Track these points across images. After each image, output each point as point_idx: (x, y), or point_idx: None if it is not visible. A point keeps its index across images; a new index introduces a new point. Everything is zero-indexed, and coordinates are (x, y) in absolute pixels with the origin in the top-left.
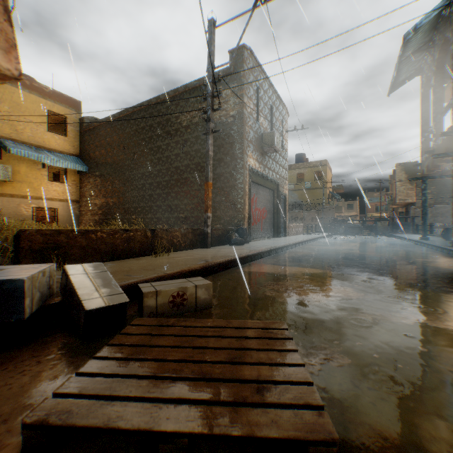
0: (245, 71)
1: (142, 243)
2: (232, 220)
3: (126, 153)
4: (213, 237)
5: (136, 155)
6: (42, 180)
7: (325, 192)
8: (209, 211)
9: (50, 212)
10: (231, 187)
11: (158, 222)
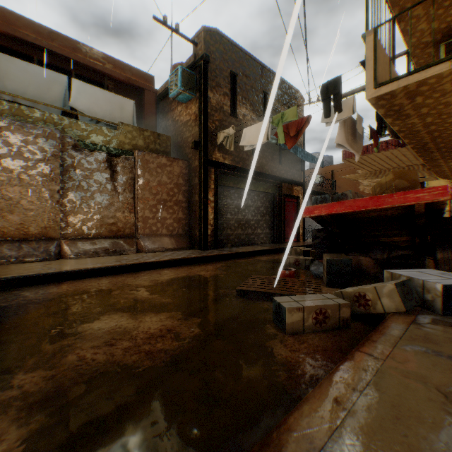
0: None
1: None
2: None
3: None
4: None
5: None
6: None
7: None
8: None
9: None
10: None
11: None
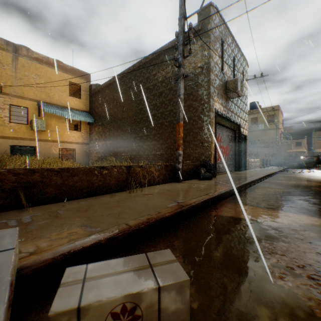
0: (212, 26)
1: (118, 180)
2: (200, 156)
3: (118, 107)
4: (184, 172)
5: (125, 108)
6: (65, 129)
7: (277, 132)
8: (180, 149)
9: (70, 151)
10: (199, 128)
11: (140, 158)
